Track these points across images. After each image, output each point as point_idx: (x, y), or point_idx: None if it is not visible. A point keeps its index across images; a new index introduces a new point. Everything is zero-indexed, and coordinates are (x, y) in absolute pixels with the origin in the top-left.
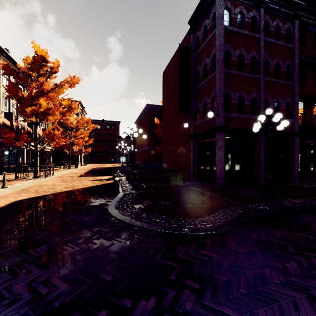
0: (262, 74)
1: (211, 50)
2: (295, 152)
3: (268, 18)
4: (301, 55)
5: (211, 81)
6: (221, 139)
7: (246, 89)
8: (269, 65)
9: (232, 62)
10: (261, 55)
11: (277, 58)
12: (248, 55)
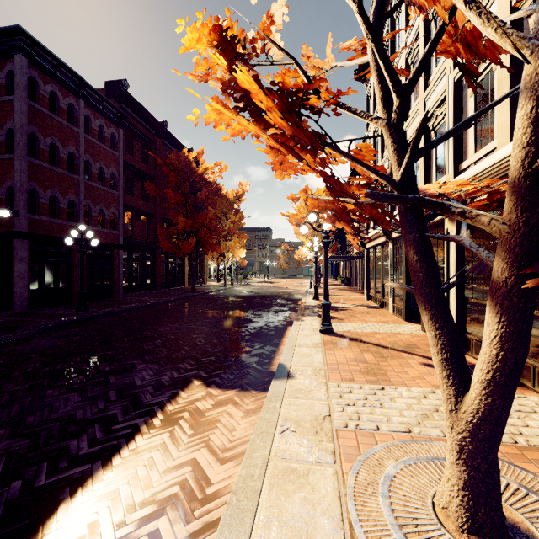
0: (83, 176)
1: (6, 119)
2: (120, 266)
3: (90, 113)
4: (129, 164)
5: (5, 162)
6: (24, 248)
7: (61, 189)
8: (92, 168)
9: (41, 150)
10: (82, 153)
11: (101, 162)
12: (64, 148)
